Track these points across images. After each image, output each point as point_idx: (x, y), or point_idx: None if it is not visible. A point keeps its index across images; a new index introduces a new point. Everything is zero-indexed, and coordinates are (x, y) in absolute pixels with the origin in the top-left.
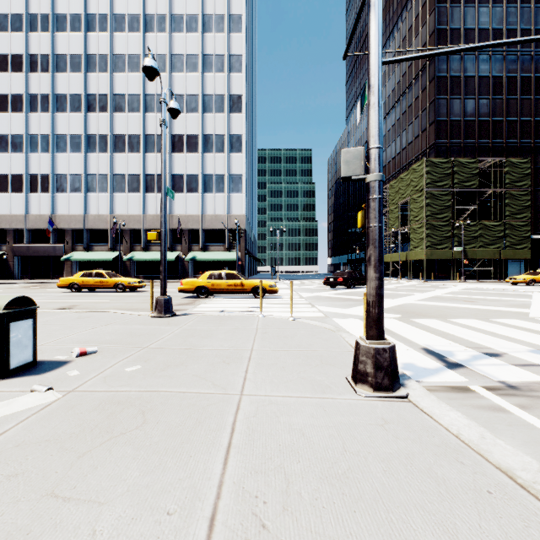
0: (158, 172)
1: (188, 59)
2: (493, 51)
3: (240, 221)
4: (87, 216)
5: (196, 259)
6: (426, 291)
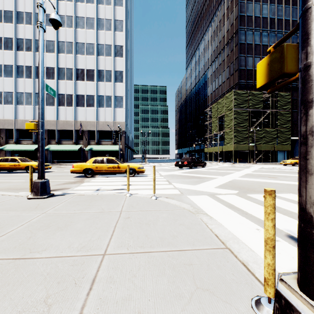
0: (67, 92)
1: (87, 20)
2: (270, 31)
3: (122, 126)
4: (16, 120)
5: (92, 149)
6: (239, 170)
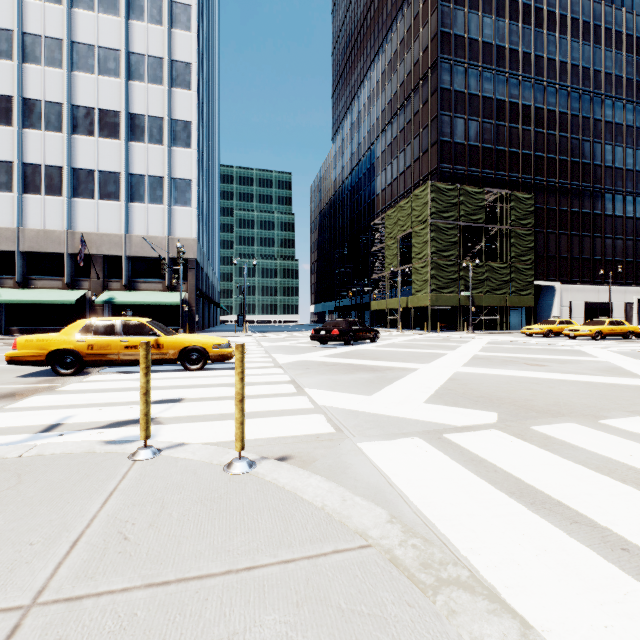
0: (47, 161)
1: None
2: (496, 70)
3: (189, 247)
4: None
5: (114, 302)
6: (451, 347)
